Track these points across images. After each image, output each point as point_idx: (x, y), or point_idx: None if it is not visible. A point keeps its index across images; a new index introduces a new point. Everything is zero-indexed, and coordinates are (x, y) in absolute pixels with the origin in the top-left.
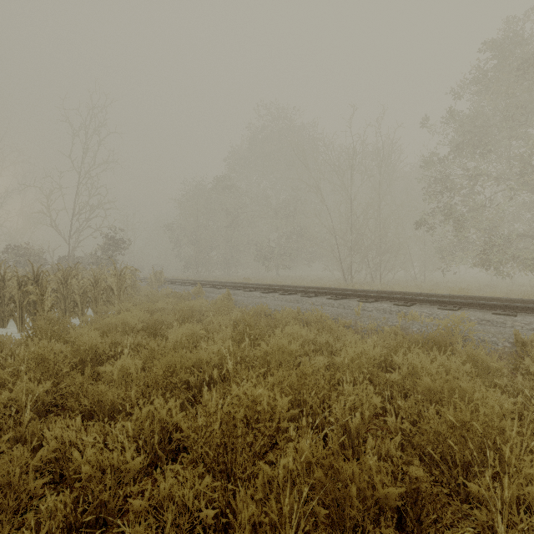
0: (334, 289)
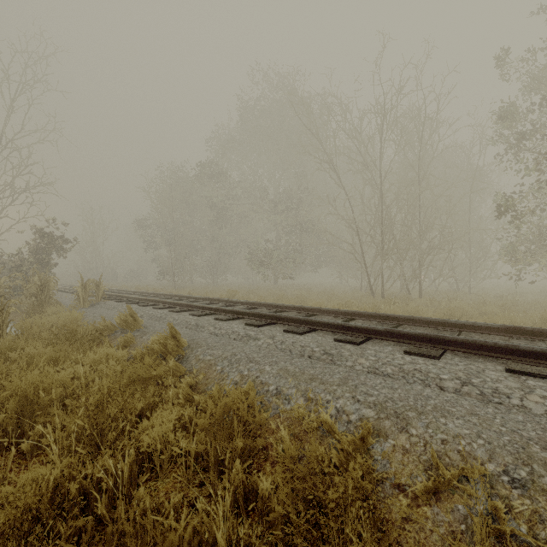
0: (389, 316)
